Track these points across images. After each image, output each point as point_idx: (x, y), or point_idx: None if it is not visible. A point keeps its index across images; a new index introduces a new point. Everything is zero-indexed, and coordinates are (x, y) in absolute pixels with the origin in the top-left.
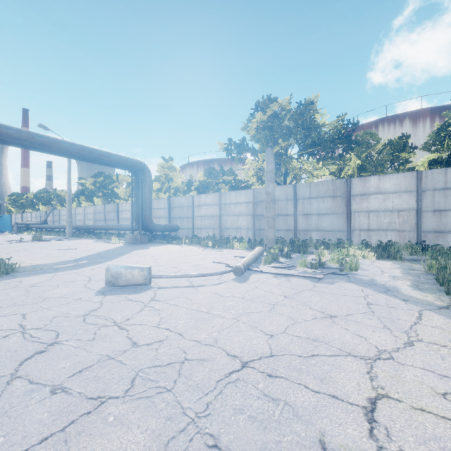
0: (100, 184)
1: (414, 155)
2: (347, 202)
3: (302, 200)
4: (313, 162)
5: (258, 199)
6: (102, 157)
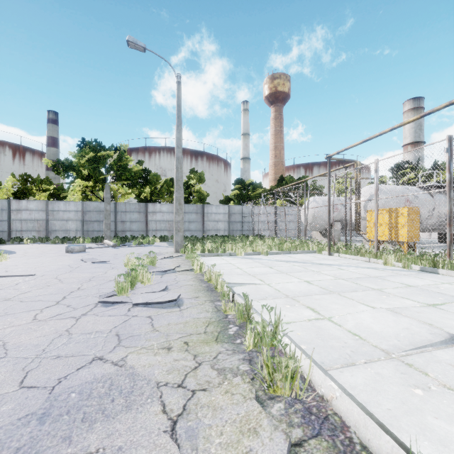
0: None
1: None
2: (146, 216)
3: (121, 213)
4: (126, 189)
5: (87, 209)
6: None
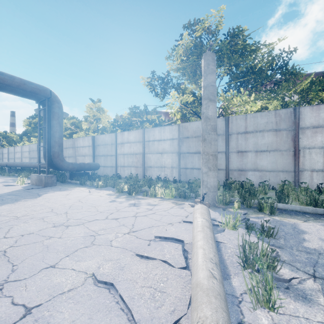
0: (35, 125)
1: None
2: (295, 136)
3: (236, 135)
4: (244, 95)
5: (184, 134)
6: None
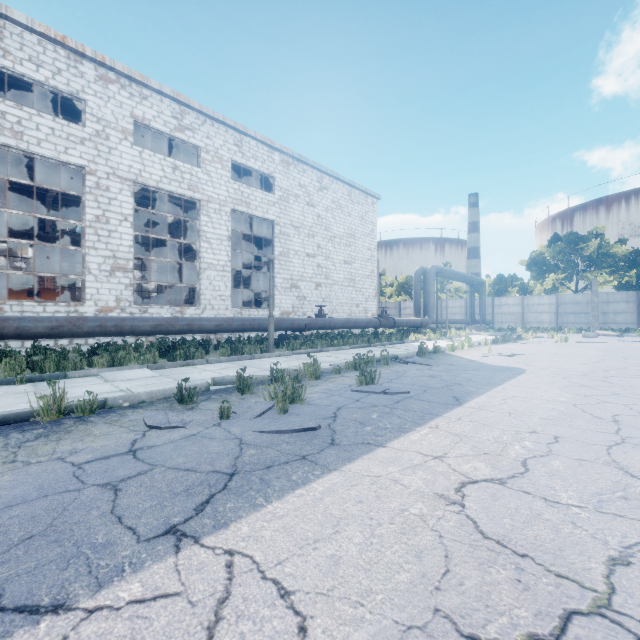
0: None
1: None
2: (638, 306)
3: (601, 303)
4: (605, 277)
5: (561, 302)
6: (474, 280)
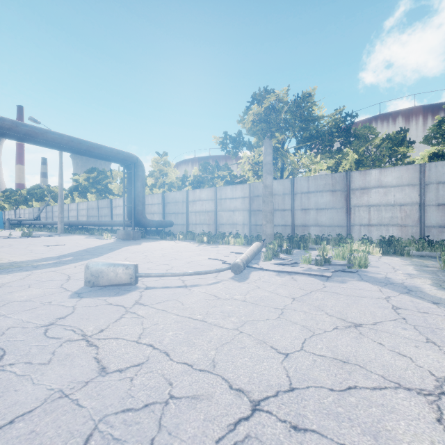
0: (93, 180)
1: (412, 149)
2: (347, 196)
3: (300, 194)
4: (311, 156)
5: (255, 193)
6: (92, 149)
